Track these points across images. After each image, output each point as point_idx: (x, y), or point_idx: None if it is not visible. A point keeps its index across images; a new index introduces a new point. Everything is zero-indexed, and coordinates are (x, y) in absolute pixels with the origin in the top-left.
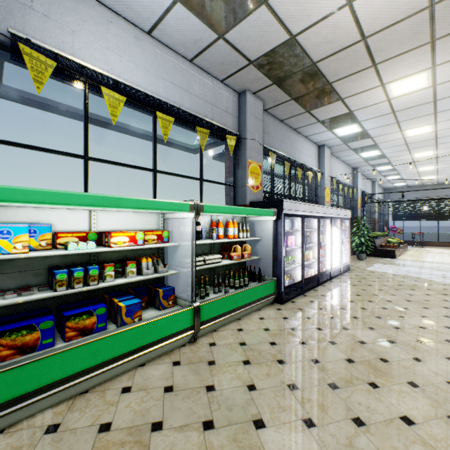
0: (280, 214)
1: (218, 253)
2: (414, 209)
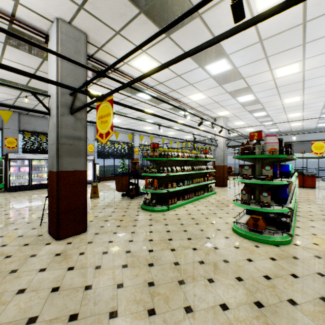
0: (8, 159)
1: None
2: None
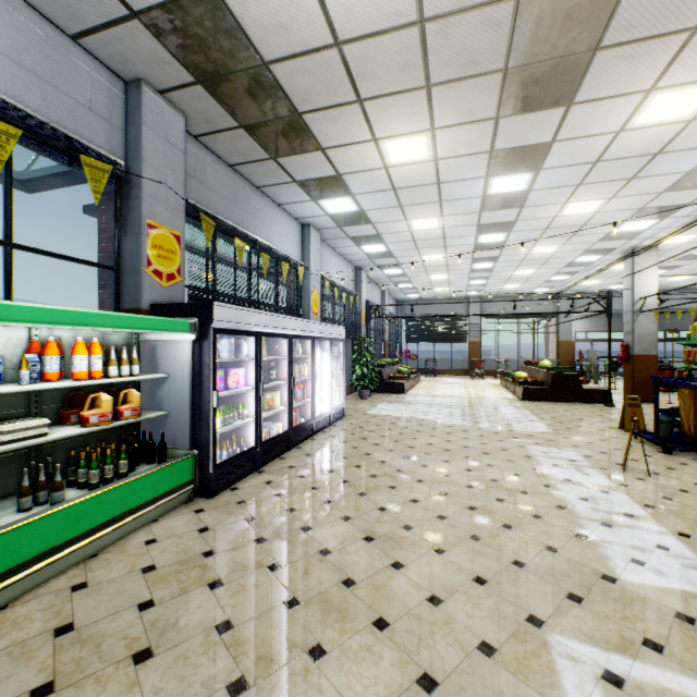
0: (208, 330)
1: (55, 412)
2: (428, 329)
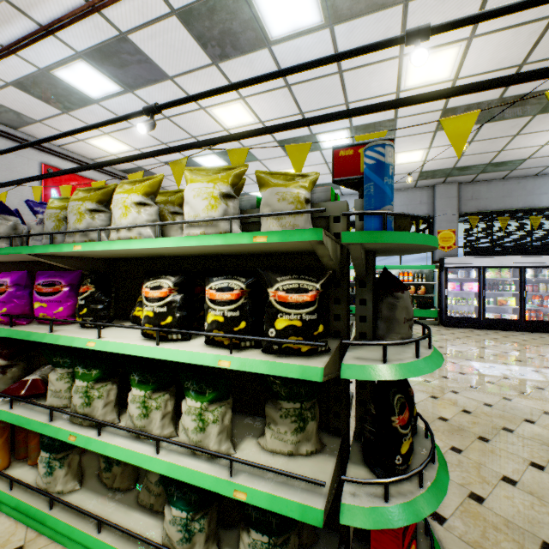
0: (443, 267)
1: None
2: None
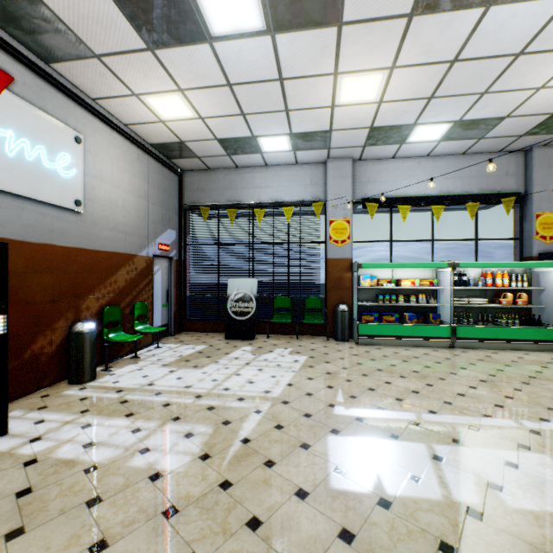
0: None
1: (490, 299)
2: None
